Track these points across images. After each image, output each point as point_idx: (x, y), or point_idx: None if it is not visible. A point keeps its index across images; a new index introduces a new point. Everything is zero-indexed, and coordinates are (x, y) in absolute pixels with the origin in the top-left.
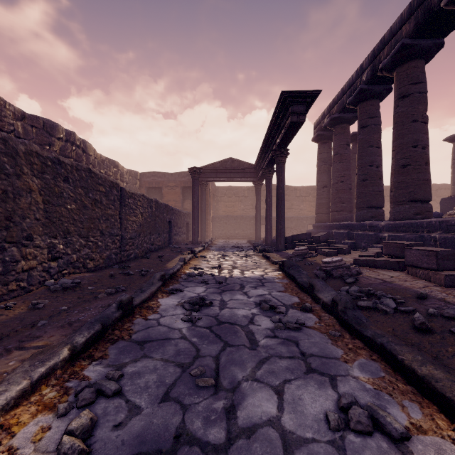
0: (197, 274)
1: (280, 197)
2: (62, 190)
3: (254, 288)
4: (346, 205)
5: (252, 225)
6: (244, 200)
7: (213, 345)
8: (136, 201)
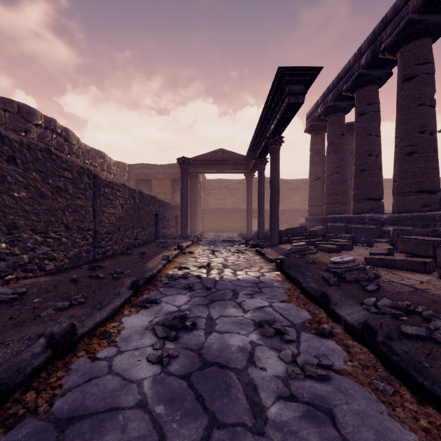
0: (181, 276)
1: (274, 188)
2: (4, 172)
3: (250, 296)
4: (341, 197)
5: (243, 218)
6: (235, 193)
7: (190, 425)
8: (115, 191)
